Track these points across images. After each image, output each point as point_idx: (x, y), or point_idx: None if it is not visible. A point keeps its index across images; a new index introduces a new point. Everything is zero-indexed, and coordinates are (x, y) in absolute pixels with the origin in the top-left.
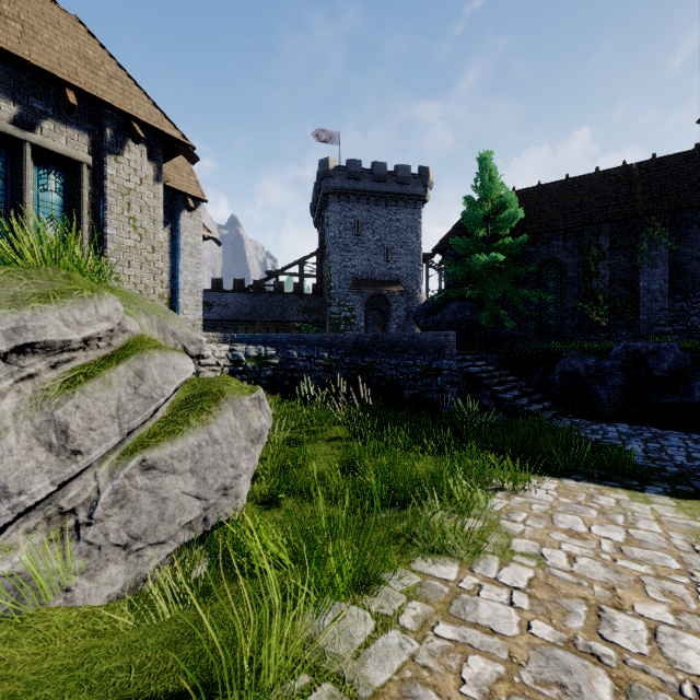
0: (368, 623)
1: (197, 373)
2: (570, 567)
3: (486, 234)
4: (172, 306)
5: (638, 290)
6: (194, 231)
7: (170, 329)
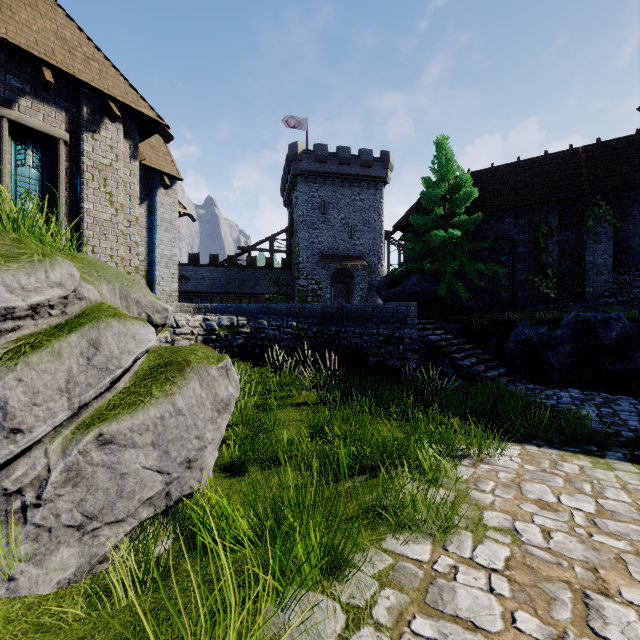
0: (338, 618)
1: (172, 341)
2: (546, 543)
3: (443, 212)
4: (149, 278)
5: (584, 264)
6: (170, 207)
7: (133, 297)
